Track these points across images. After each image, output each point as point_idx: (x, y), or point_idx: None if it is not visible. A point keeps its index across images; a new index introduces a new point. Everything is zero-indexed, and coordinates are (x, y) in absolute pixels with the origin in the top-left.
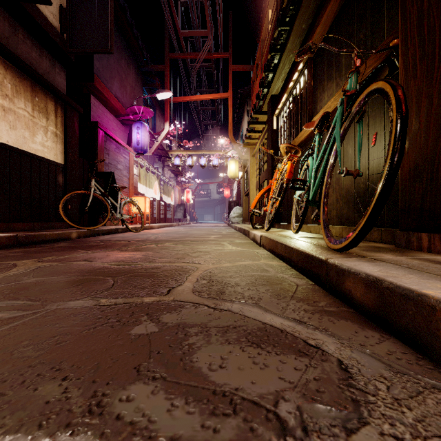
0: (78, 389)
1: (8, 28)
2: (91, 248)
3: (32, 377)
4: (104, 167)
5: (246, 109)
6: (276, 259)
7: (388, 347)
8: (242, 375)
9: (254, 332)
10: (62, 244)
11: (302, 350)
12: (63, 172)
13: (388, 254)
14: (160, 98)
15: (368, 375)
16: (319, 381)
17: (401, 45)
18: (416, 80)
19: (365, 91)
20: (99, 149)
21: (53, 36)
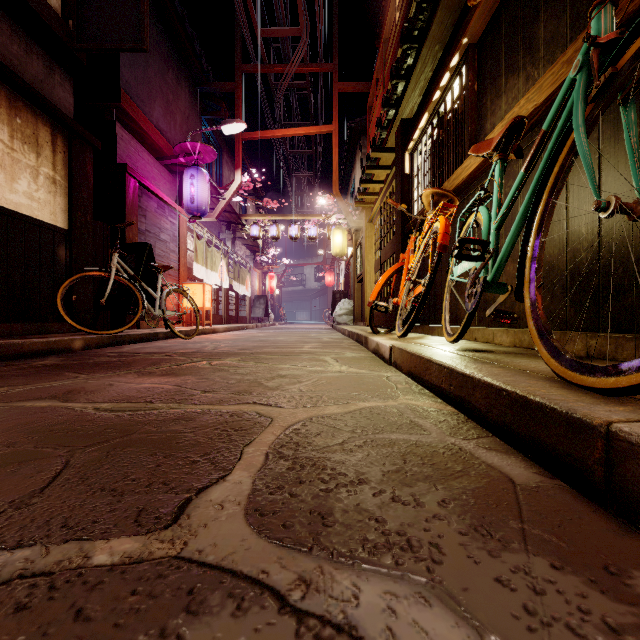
0: None
1: None
2: (92, 369)
3: None
4: (138, 237)
5: (358, 152)
6: (428, 394)
7: None
8: None
9: None
10: (49, 360)
11: None
12: (66, 242)
13: None
14: (227, 132)
15: None
16: None
17: None
18: None
19: None
20: (129, 207)
21: (49, 22)
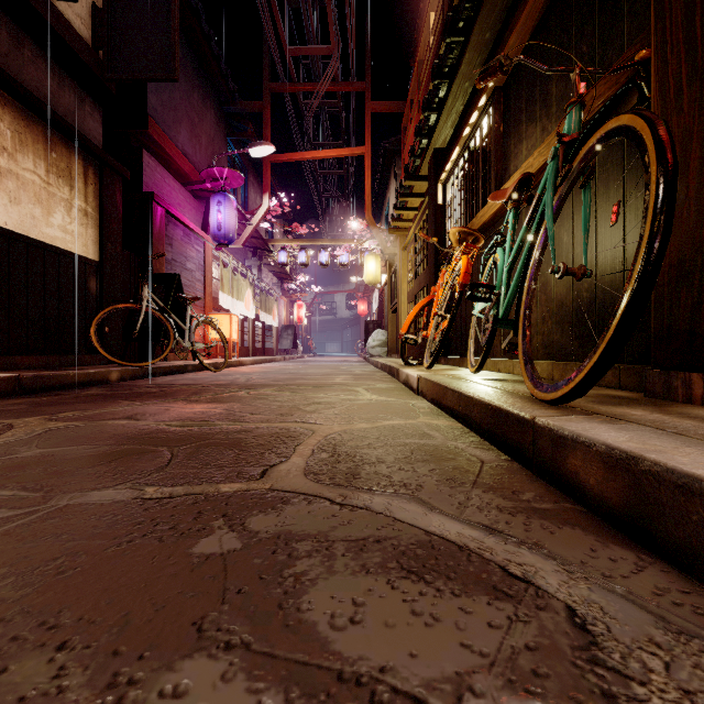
0: (84, 670)
1: (7, 40)
2: (141, 397)
3: (2, 644)
4: (164, 266)
5: (393, 173)
6: (444, 416)
7: (655, 580)
8: (392, 640)
9: (412, 550)
10: (93, 390)
11: (499, 586)
12: (97, 274)
13: (636, 409)
14: (255, 155)
15: (626, 640)
16: (536, 652)
17: (655, 58)
18: (682, 115)
19: (597, 133)
20: (156, 236)
21: (81, 54)
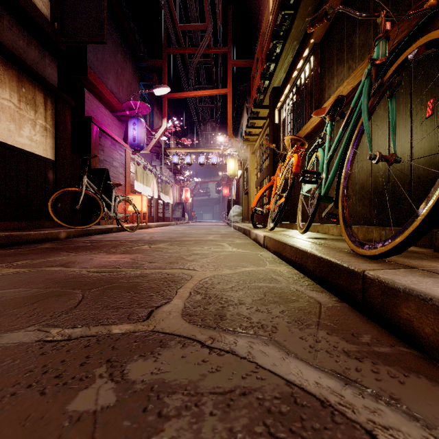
0: None
1: None
2: (76, 250)
3: None
4: (98, 164)
5: (245, 106)
6: (284, 264)
7: None
8: None
9: (276, 406)
10: (47, 245)
11: None
12: (53, 168)
13: None
14: (157, 93)
15: None
16: None
17: None
18: None
19: (406, 52)
20: (93, 145)
21: (42, 25)
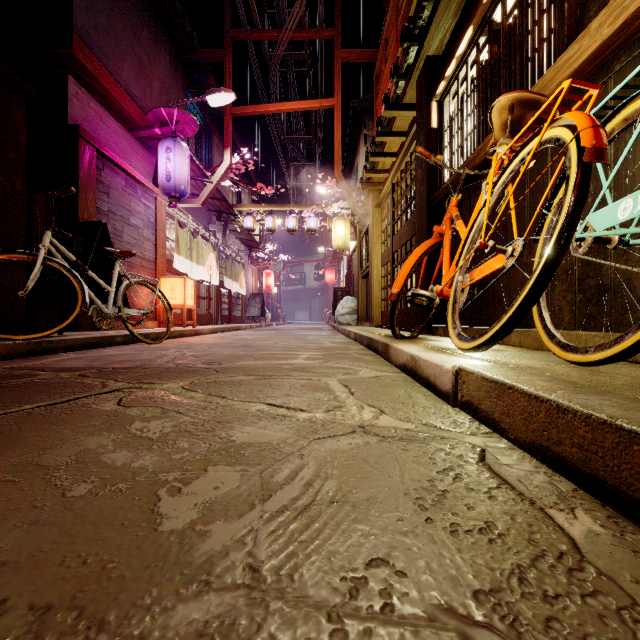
0: None
1: None
2: None
3: None
4: (97, 218)
5: (362, 135)
6: None
7: None
8: None
9: None
10: None
11: None
12: None
13: None
14: (213, 103)
15: None
16: None
17: None
18: None
19: None
20: (83, 180)
21: None
